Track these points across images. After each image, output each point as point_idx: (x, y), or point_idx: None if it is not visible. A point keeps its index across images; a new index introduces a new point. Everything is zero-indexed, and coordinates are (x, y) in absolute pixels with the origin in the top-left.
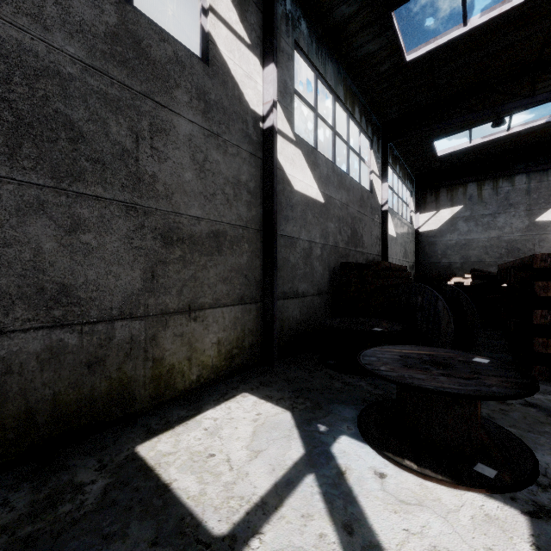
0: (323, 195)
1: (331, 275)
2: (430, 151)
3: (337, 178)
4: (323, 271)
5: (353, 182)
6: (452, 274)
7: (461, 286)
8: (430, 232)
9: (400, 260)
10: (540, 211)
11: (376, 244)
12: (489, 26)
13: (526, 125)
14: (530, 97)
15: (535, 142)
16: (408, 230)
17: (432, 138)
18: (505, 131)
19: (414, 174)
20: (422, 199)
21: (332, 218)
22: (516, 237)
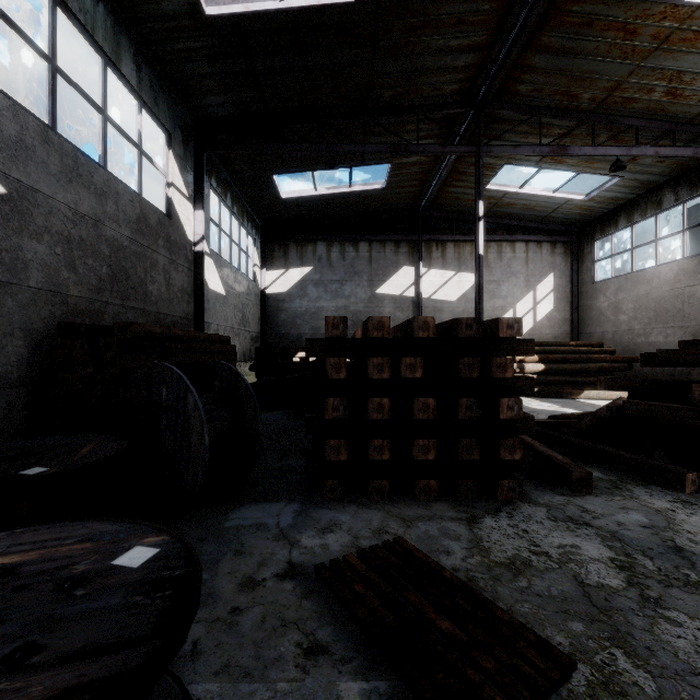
0: (1, 177)
1: (39, 349)
2: (271, 187)
3: (63, 160)
4: (1, 339)
5: (117, 184)
6: (298, 348)
7: (300, 363)
8: (279, 294)
9: (235, 328)
10: (379, 283)
11: (182, 301)
12: (310, 19)
13: (366, 186)
14: (361, 145)
15: (375, 209)
16: (249, 289)
17: (271, 169)
18: (348, 187)
19: (259, 217)
20: (269, 252)
21: (42, 233)
22: (360, 308)
